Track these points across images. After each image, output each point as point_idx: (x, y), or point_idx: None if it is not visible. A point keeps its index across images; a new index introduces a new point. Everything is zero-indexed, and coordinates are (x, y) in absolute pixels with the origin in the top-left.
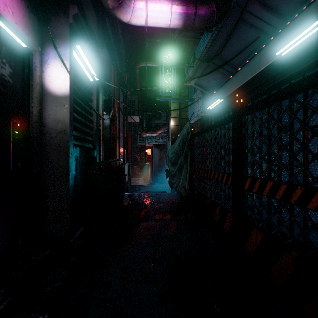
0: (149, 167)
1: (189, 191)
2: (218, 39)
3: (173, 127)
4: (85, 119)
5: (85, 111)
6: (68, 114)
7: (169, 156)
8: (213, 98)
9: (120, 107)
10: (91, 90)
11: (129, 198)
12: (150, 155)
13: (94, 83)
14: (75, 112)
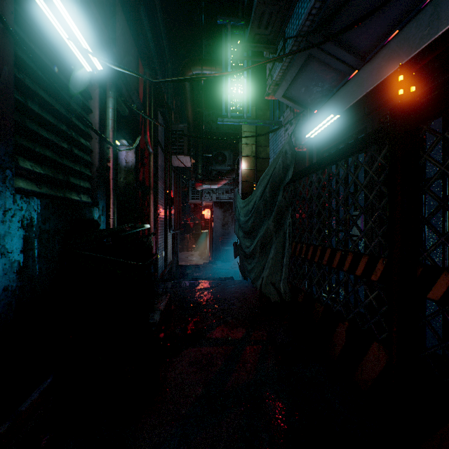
0: (207, 236)
1: (288, 296)
2: None
3: (245, 172)
4: (71, 144)
5: (69, 126)
6: None
7: (240, 220)
8: (317, 116)
9: (158, 140)
10: (89, 90)
11: (169, 294)
12: (209, 219)
13: (95, 76)
14: (36, 121)
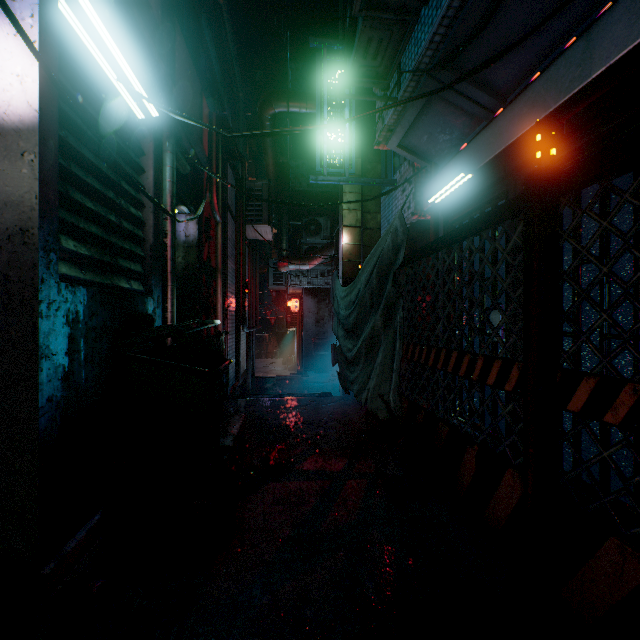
0: (295, 337)
1: (399, 410)
2: (467, 15)
3: (347, 248)
4: (119, 216)
5: (117, 193)
6: (35, 181)
7: (340, 314)
8: (444, 175)
9: (228, 203)
10: (140, 143)
11: (244, 414)
12: (298, 313)
13: (148, 125)
14: (80, 189)
